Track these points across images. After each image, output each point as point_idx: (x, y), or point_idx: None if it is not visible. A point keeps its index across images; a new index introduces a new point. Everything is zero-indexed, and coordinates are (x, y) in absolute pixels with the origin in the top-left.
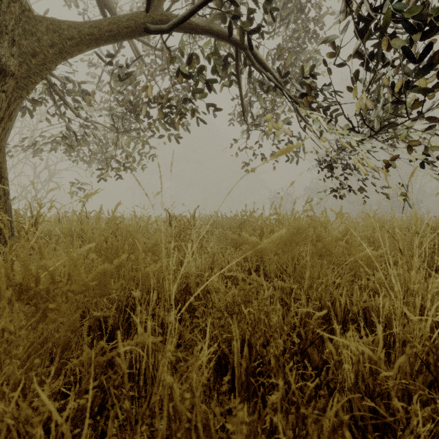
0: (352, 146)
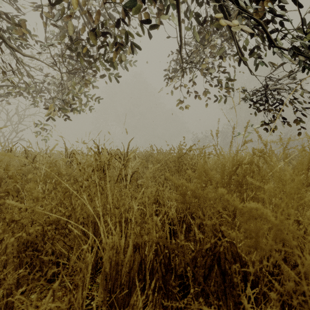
0: (308, 68)
